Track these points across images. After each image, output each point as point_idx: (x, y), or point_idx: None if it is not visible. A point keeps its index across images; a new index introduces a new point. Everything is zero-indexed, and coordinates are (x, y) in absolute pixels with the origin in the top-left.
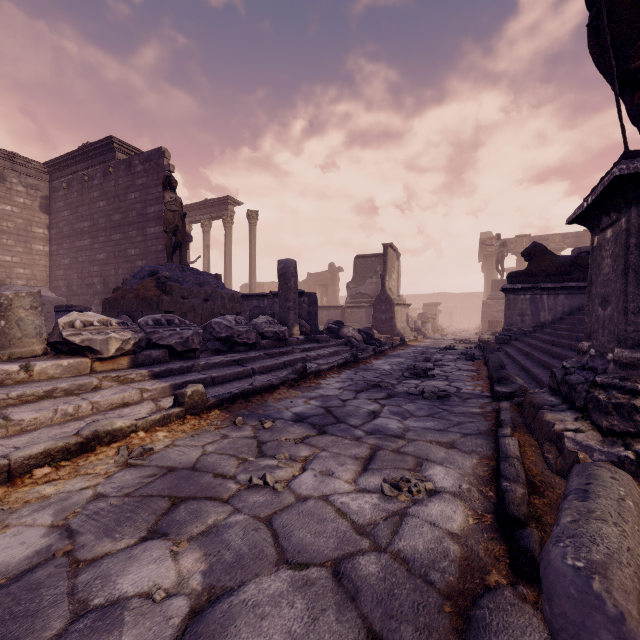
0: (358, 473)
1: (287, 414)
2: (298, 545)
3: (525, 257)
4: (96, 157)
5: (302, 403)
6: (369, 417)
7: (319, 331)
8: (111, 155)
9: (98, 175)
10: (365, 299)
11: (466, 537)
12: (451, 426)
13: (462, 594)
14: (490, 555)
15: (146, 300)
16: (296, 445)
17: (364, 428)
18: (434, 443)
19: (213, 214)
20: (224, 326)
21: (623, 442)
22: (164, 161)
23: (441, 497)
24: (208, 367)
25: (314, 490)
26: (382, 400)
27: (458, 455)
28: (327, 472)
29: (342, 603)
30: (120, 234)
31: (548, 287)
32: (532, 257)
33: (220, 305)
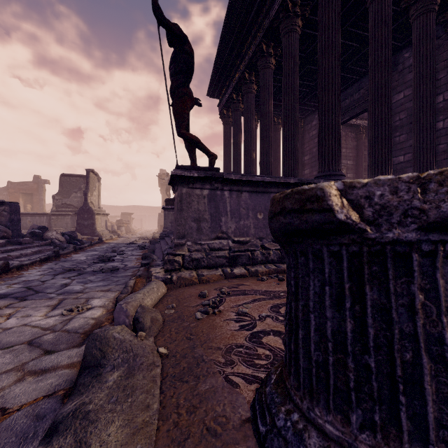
0: (49, 312)
1: None
2: (6, 343)
3: (174, 191)
4: None
5: (5, 288)
6: (62, 287)
7: (22, 235)
8: None
9: None
10: (70, 209)
11: (100, 317)
12: (112, 283)
13: (90, 331)
14: (107, 319)
15: None
16: (1, 309)
17: (57, 292)
18: (100, 291)
19: None
20: None
21: (170, 273)
22: None
23: (94, 309)
24: None
25: (17, 324)
26: (73, 277)
27: (110, 293)
28: (27, 316)
29: (33, 349)
30: None
31: None
32: None
33: None
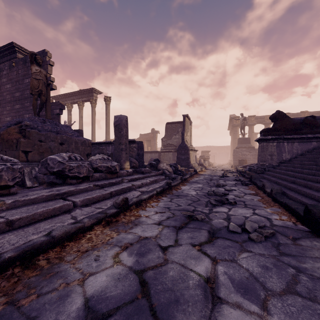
0: None
1: (72, 307)
2: None
3: (272, 119)
4: (5, 57)
5: (110, 261)
6: (206, 303)
7: (144, 165)
8: (14, 55)
9: (6, 68)
10: (172, 147)
11: None
12: None
13: None
14: None
15: (8, 142)
16: None
17: None
18: None
19: (84, 98)
20: (57, 162)
21: None
22: (46, 58)
23: None
24: (18, 205)
25: None
26: (209, 247)
27: None
28: None
29: None
30: (19, 105)
31: (288, 138)
32: (277, 119)
33: (74, 147)
